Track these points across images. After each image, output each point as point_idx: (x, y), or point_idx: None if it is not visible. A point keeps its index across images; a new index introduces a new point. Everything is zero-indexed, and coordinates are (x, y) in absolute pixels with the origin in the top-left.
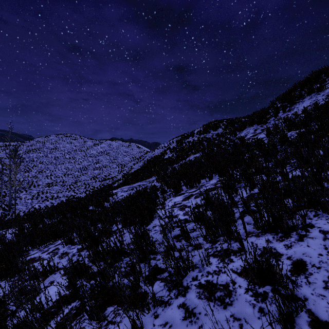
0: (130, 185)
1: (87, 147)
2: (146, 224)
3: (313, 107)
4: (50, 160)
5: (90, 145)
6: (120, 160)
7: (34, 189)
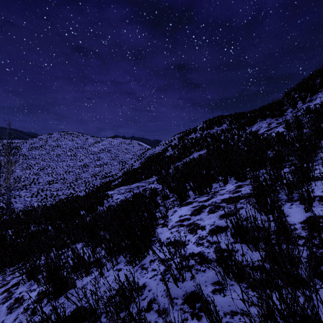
0: (128, 185)
1: (89, 144)
2: (139, 258)
3: None
4: (52, 157)
5: (91, 142)
6: (120, 157)
7: (34, 187)
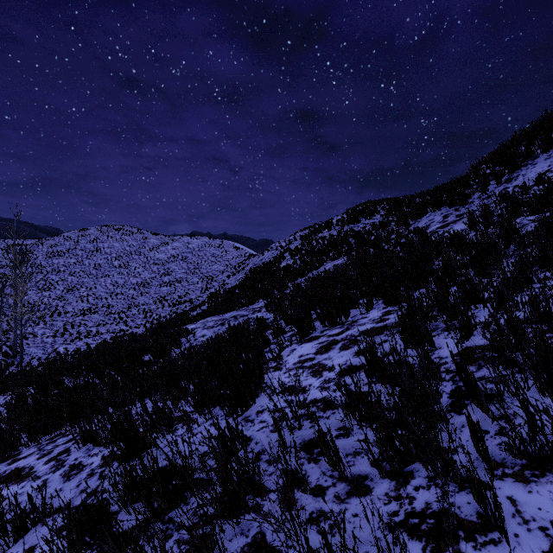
0: (219, 315)
1: (150, 247)
2: (242, 407)
3: None
4: (87, 270)
5: (154, 244)
6: (204, 270)
7: (58, 319)
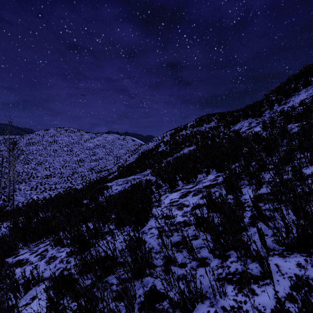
0: (125, 178)
1: (84, 140)
2: (141, 226)
3: (312, 100)
4: (49, 153)
5: (87, 138)
6: (115, 153)
7: (33, 180)
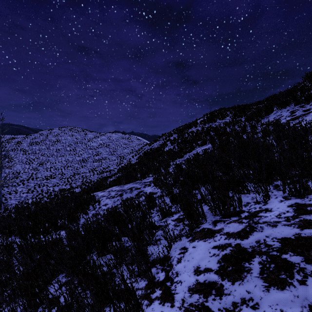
0: (121, 185)
1: (88, 139)
2: None
3: None
4: (52, 152)
5: (90, 137)
6: (119, 152)
7: (31, 182)
